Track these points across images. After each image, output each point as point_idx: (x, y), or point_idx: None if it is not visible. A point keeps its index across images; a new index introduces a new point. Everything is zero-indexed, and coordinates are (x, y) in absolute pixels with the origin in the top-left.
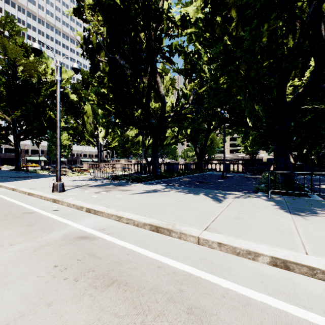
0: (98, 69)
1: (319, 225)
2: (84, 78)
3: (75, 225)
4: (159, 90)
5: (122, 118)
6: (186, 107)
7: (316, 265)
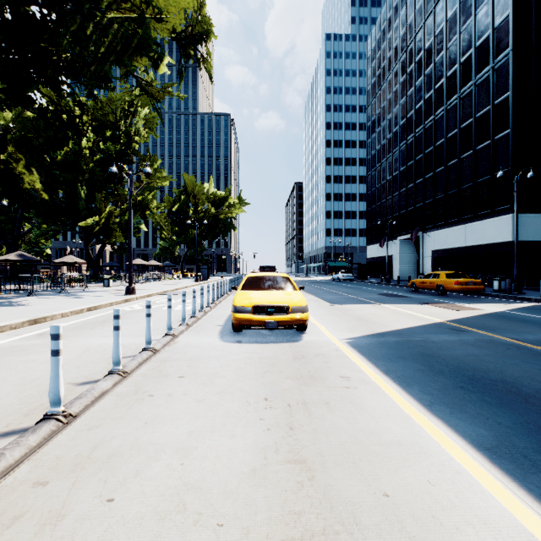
0: None
1: (46, 304)
2: None
3: None
4: None
5: None
6: None
7: (95, 305)
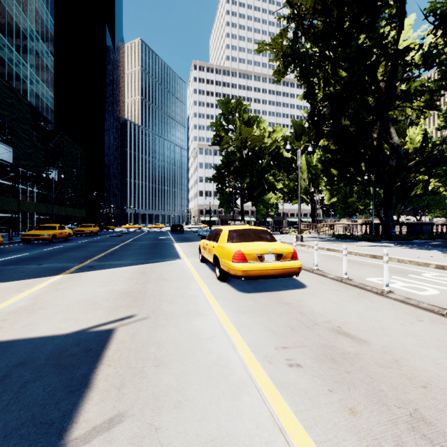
0: (322, 136)
1: None
2: (296, 129)
3: (324, 253)
4: (392, 141)
5: (347, 178)
6: (434, 154)
7: None
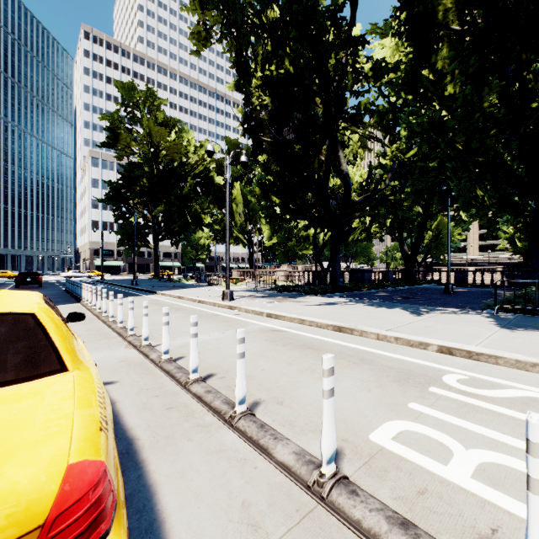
0: (261, 150)
1: (523, 336)
2: (232, 150)
3: (263, 324)
4: (341, 169)
5: (291, 210)
6: (382, 189)
7: (473, 349)
